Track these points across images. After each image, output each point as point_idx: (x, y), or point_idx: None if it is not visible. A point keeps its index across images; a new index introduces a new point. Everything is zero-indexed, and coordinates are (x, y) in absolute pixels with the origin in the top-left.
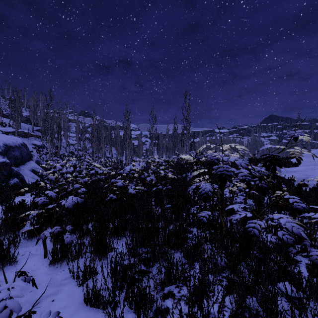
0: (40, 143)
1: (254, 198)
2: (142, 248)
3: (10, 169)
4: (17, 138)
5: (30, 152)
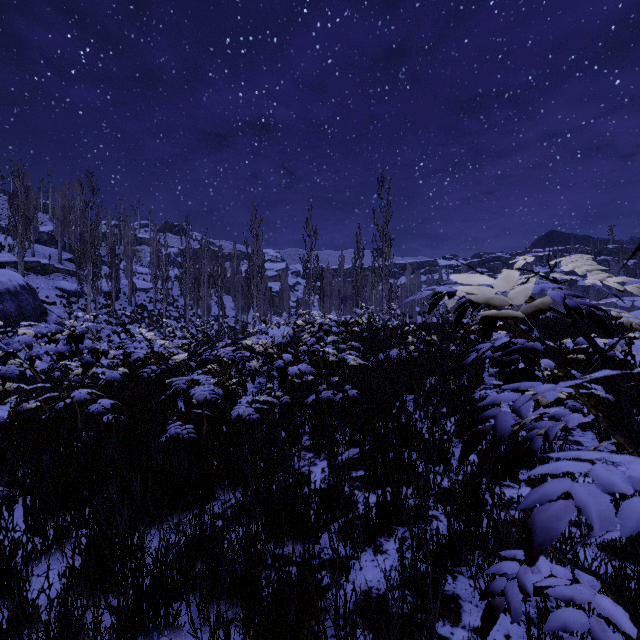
0: (75, 286)
1: (603, 431)
2: None
3: None
4: (13, 273)
5: (41, 304)
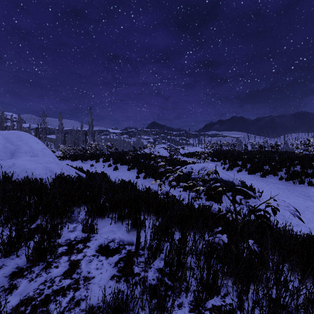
0: None
1: None
2: None
3: None
4: None
5: None
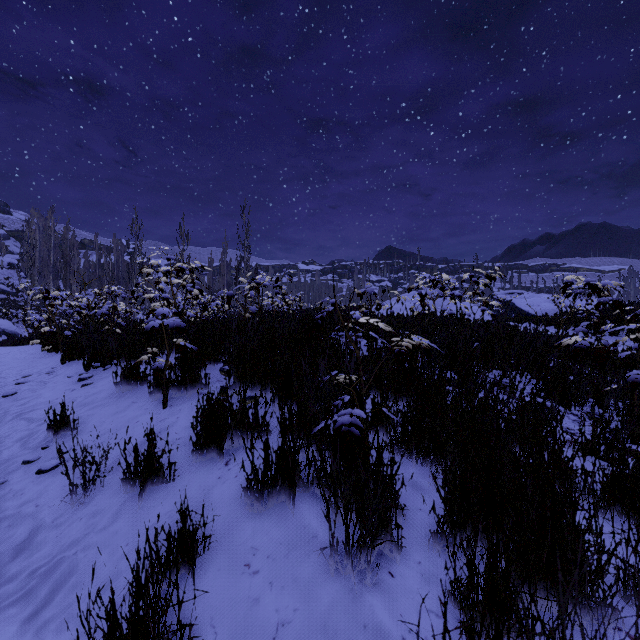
0: None
1: None
2: None
3: None
4: None
5: None
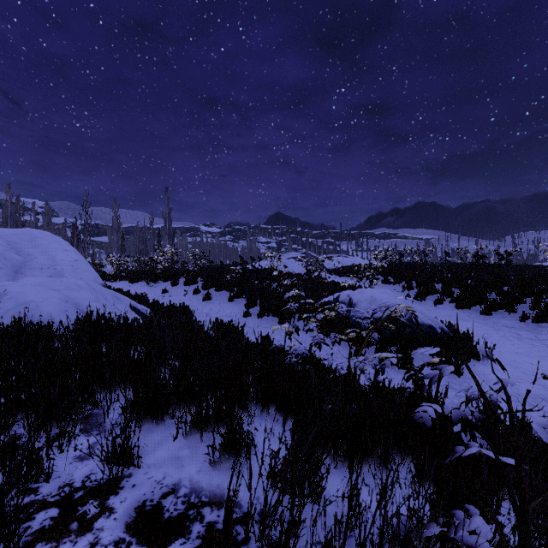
0: None
1: None
2: None
3: None
4: None
5: None
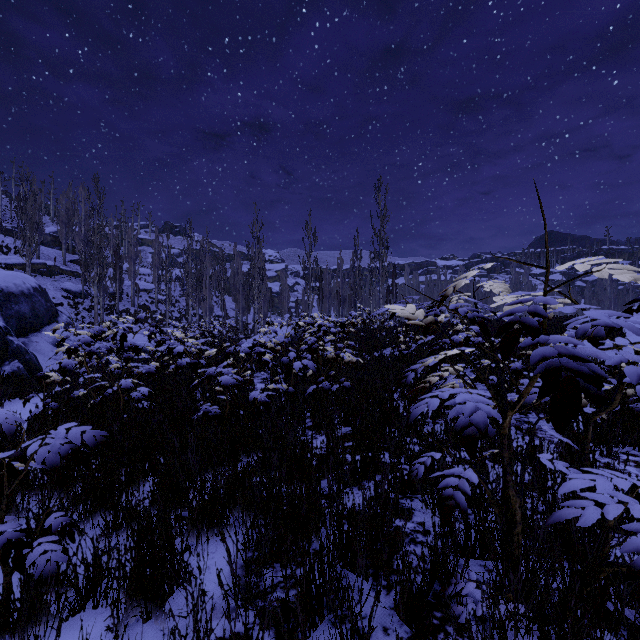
0: (80, 287)
1: None
2: (276, 567)
3: (3, 341)
4: (26, 276)
5: (52, 305)
